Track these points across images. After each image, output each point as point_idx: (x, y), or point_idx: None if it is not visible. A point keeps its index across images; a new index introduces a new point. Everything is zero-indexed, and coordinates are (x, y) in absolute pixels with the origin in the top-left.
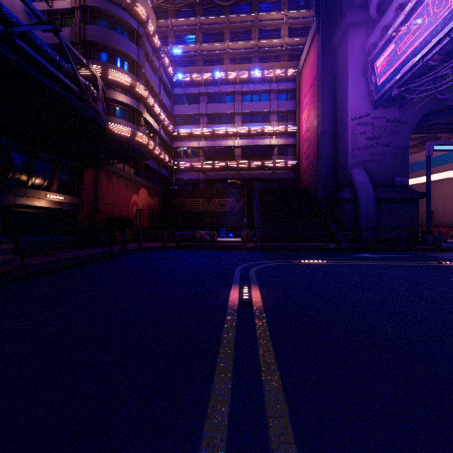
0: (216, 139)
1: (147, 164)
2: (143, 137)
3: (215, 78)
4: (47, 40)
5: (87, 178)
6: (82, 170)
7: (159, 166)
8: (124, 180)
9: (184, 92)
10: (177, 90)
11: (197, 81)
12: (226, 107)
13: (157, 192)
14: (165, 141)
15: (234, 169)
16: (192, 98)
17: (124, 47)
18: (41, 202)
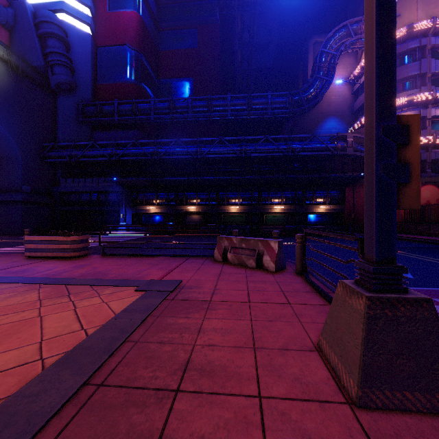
0: None
1: None
2: (424, 139)
3: None
4: (359, 105)
5: (348, 193)
6: (344, 189)
7: None
8: None
9: None
10: None
11: None
12: None
13: None
14: None
15: None
16: None
17: (402, 74)
18: (318, 210)
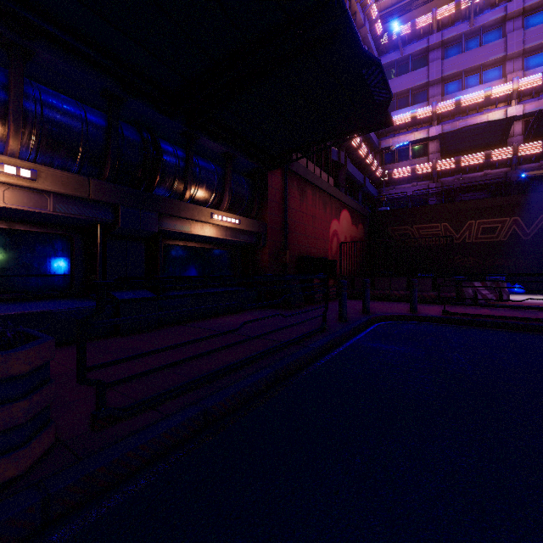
0: (461, 117)
1: (348, 173)
2: None
3: (461, 9)
4: None
5: (271, 188)
6: (264, 175)
7: (363, 177)
8: (321, 195)
9: (399, 56)
10: (387, 57)
11: (422, 30)
12: (484, 52)
13: (362, 218)
14: (370, 140)
15: (503, 164)
16: (413, 62)
17: None
18: (204, 228)
